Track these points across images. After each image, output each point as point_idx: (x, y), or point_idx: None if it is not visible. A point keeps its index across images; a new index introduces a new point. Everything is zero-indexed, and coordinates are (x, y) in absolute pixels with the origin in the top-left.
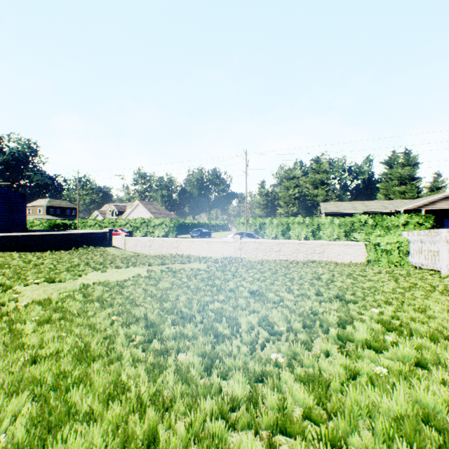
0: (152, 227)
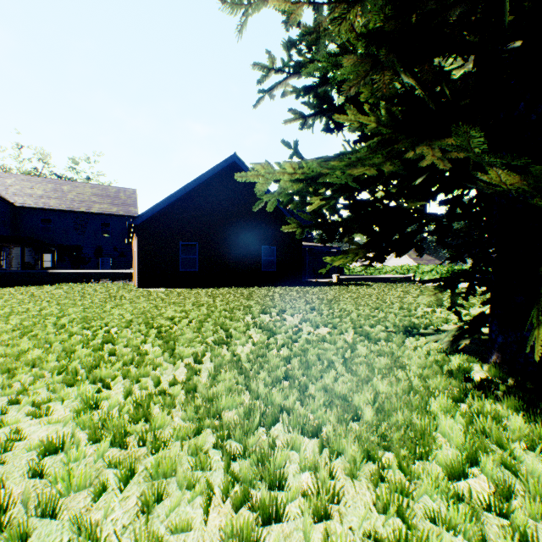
0: (420, 274)
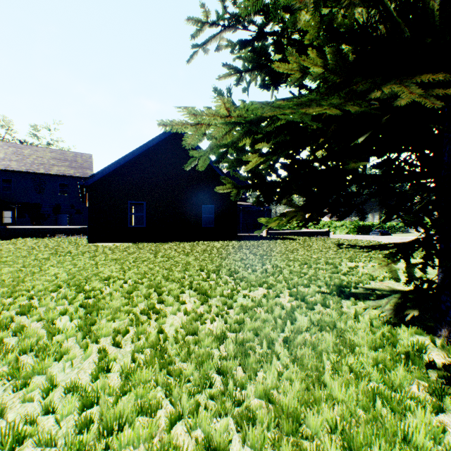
0: (333, 228)
